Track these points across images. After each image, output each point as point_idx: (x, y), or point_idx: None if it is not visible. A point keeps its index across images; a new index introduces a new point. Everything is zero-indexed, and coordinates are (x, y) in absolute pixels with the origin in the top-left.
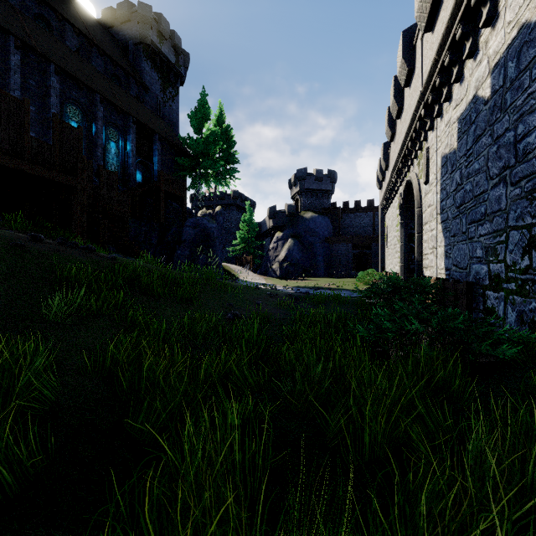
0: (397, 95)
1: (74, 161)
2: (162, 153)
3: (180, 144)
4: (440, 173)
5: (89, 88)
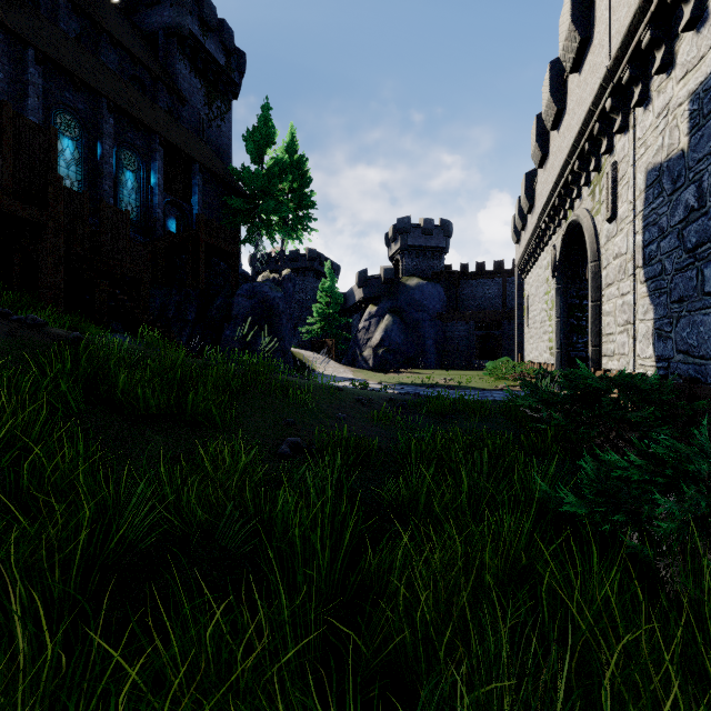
0: (555, 90)
1: (42, 182)
2: (204, 191)
3: (231, 179)
4: (642, 199)
5: (91, 89)
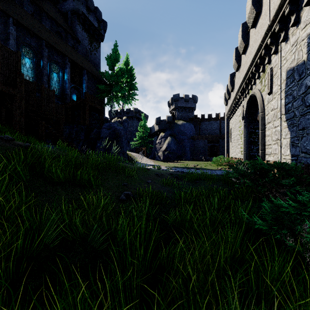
0: (244, 36)
1: (14, 76)
2: (88, 82)
3: (100, 77)
4: (284, 84)
5: (38, 36)
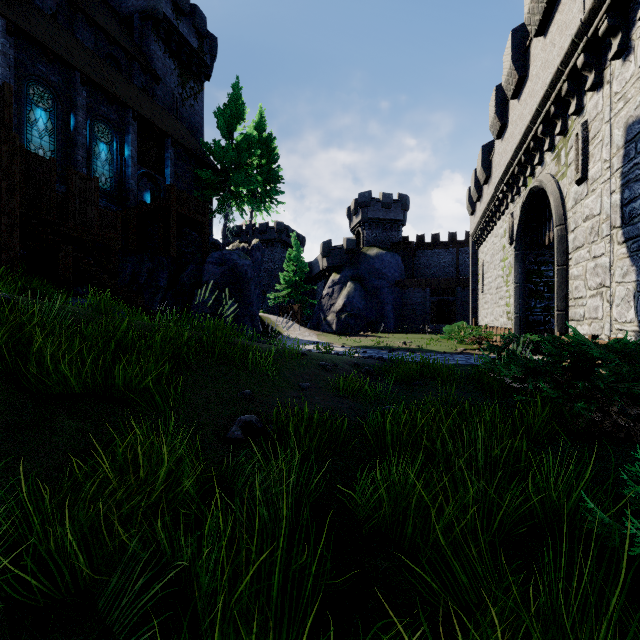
0: (517, 57)
1: None
2: (177, 164)
3: (203, 154)
4: (621, 156)
5: (64, 62)
